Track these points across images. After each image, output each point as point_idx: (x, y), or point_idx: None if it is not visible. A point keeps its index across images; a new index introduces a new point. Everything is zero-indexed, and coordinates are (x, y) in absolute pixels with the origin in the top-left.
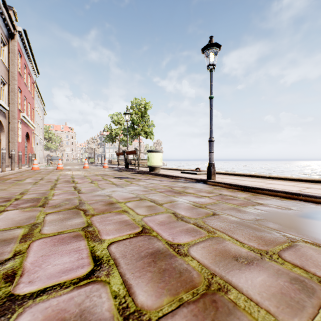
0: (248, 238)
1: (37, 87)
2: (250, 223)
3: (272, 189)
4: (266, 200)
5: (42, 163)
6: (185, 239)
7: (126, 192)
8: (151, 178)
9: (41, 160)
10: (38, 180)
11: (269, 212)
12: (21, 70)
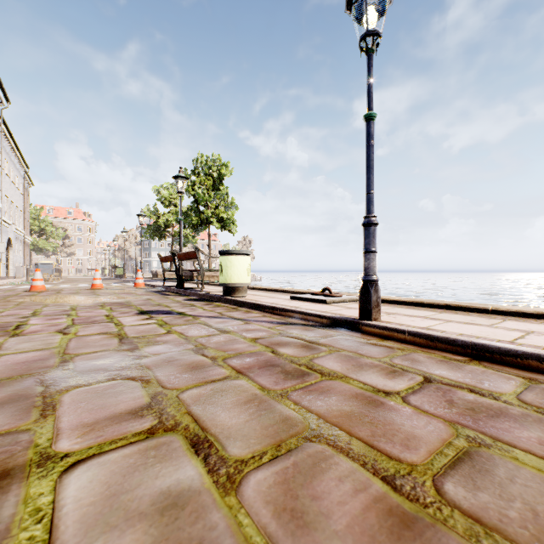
0: None
1: (7, 129)
2: None
3: None
4: None
5: (21, 277)
6: None
7: (126, 378)
8: (224, 313)
9: (18, 272)
10: None
11: None
12: None
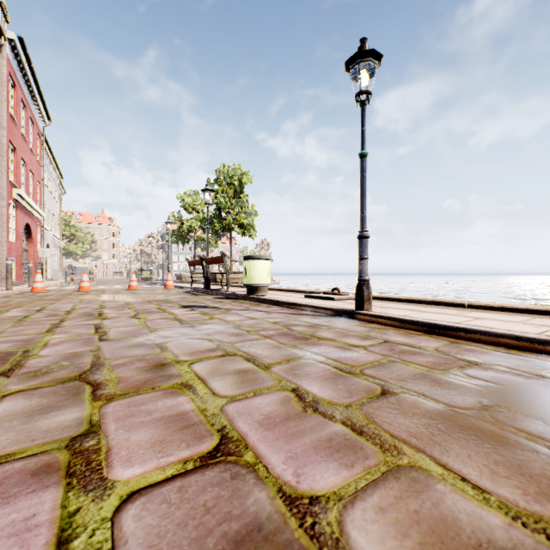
0: (489, 471)
1: (47, 144)
2: (474, 419)
3: (489, 330)
4: (482, 355)
5: (57, 279)
6: (329, 478)
7: (197, 338)
8: (249, 307)
9: (55, 275)
10: (33, 313)
11: (503, 386)
12: (15, 111)
